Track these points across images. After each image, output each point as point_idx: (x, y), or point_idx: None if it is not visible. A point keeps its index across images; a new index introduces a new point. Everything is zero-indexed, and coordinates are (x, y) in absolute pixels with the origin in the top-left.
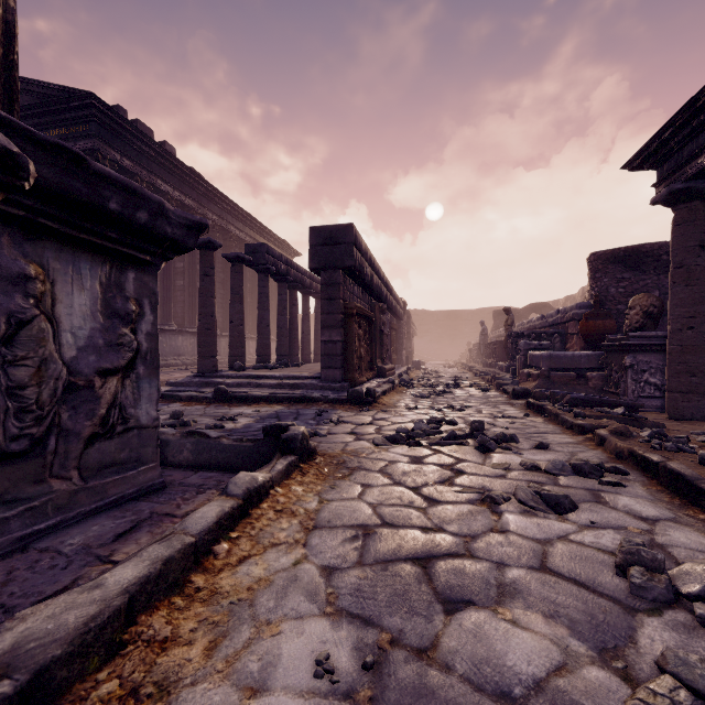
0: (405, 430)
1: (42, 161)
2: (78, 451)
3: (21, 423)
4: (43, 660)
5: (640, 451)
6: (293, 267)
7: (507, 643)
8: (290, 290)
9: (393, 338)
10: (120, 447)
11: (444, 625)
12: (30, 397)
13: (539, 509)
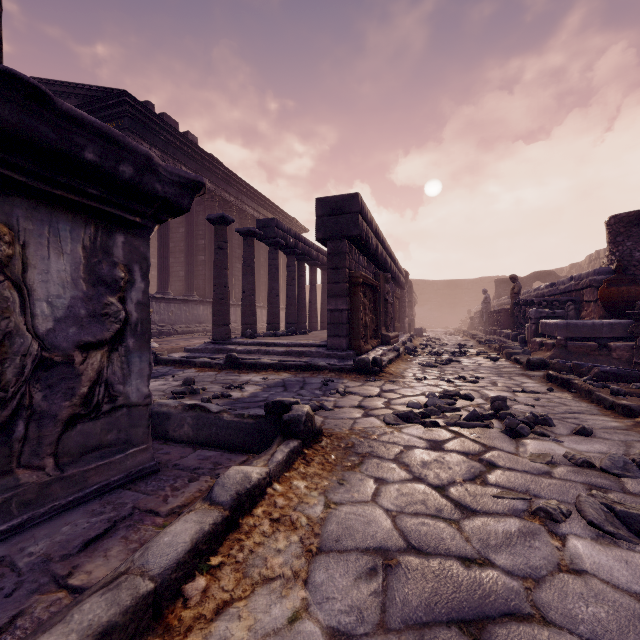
0: (418, 405)
1: None
2: (54, 435)
3: None
4: None
5: None
6: (301, 240)
7: None
8: (298, 262)
9: (396, 307)
10: (107, 428)
11: None
12: None
13: (620, 536)
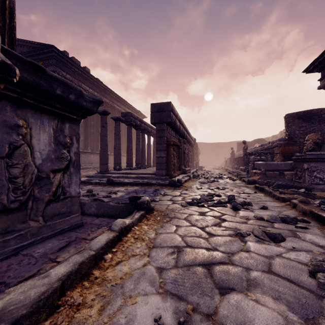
0: (196, 199)
1: (24, 70)
2: (42, 207)
3: (15, 194)
4: (16, 316)
5: (316, 211)
6: (143, 122)
7: (254, 313)
8: (141, 133)
9: (189, 155)
10: (62, 206)
11: (220, 301)
12: (19, 182)
13: (265, 240)
